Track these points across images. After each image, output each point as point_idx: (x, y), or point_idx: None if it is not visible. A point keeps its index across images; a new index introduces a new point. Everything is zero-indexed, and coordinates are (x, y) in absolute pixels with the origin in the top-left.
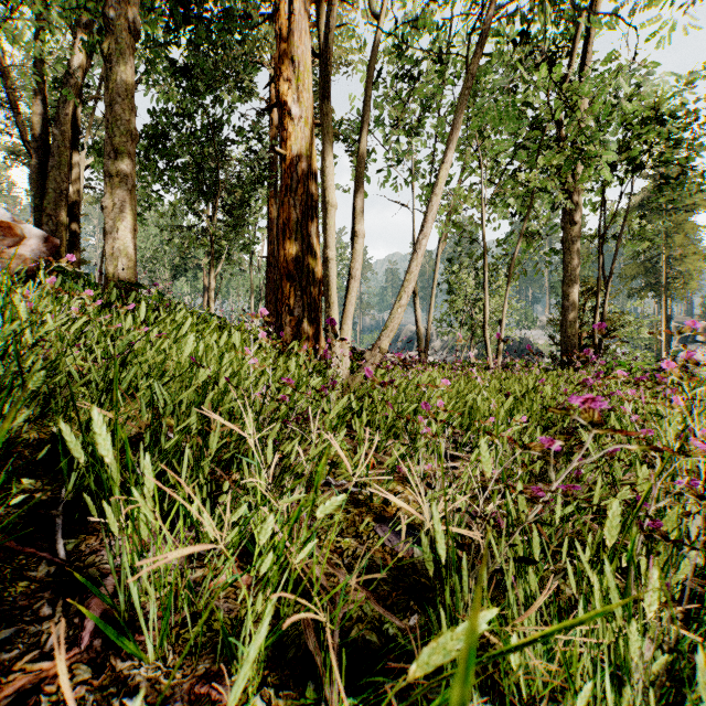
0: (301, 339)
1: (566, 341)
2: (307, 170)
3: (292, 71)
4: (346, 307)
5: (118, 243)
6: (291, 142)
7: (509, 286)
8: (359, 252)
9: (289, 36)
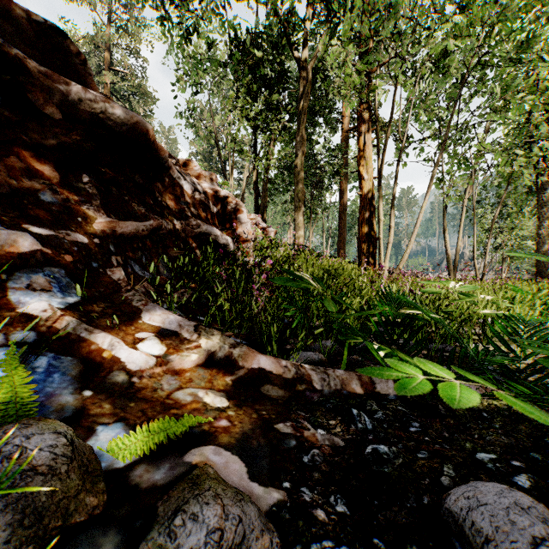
0: (368, 265)
1: (536, 263)
2: (370, 199)
3: (364, 161)
4: (386, 253)
5: (299, 232)
6: (364, 189)
7: (490, 232)
8: (391, 233)
9: (364, 151)
